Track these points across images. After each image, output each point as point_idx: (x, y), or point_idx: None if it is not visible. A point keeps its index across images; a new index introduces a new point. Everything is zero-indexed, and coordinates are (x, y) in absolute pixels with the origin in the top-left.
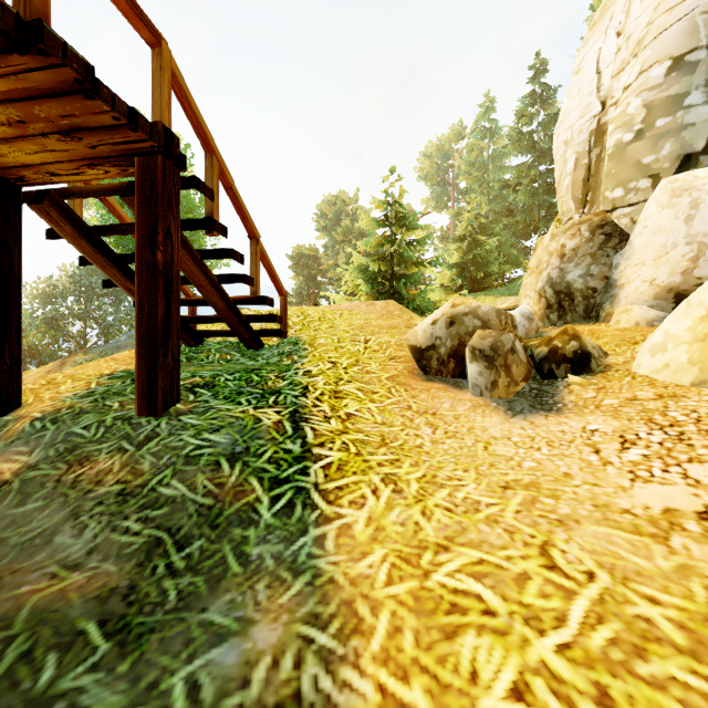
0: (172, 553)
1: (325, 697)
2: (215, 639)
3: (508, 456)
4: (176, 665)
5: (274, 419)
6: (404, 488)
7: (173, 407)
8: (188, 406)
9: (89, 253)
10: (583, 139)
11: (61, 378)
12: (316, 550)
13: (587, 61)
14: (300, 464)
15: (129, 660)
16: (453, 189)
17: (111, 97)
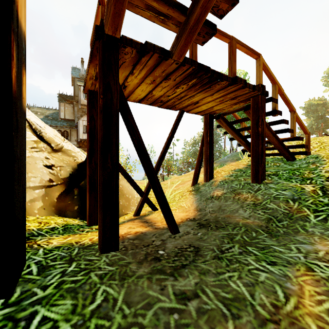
0: (276, 222)
1: None
2: (301, 243)
3: None
4: (290, 243)
5: (311, 189)
6: None
7: (263, 181)
8: (269, 181)
9: (228, 131)
10: None
11: (219, 171)
12: None
13: None
14: (328, 206)
15: (275, 239)
16: None
17: (248, 85)
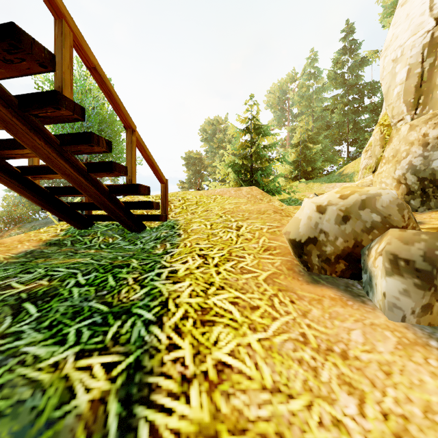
0: None
1: None
2: None
3: None
4: None
5: (95, 392)
6: None
7: None
8: None
9: None
10: (416, 52)
11: None
12: None
13: None
14: None
15: None
16: (288, 114)
17: None
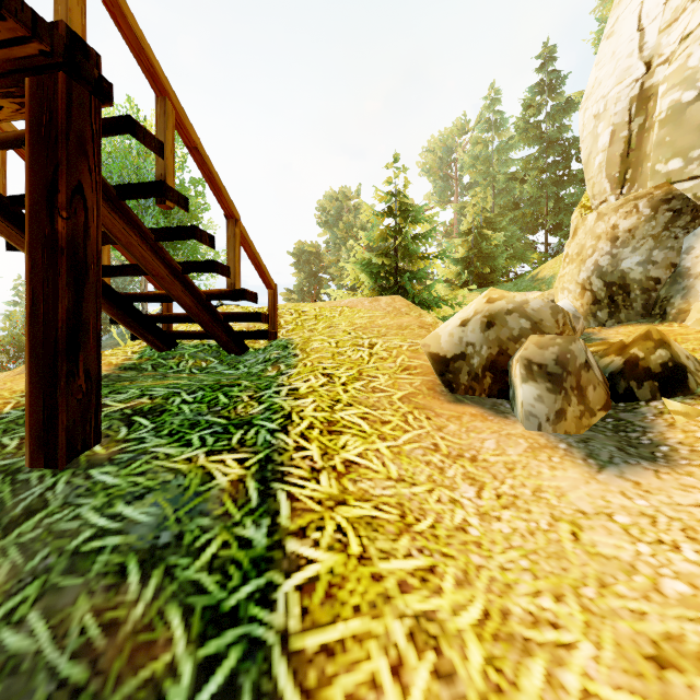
0: None
1: None
2: None
3: (624, 560)
4: None
5: (233, 476)
6: (456, 665)
7: (87, 452)
8: (111, 449)
9: (6, 233)
10: (621, 108)
11: None
12: None
13: (624, 20)
14: (261, 576)
15: None
16: (456, 184)
17: None
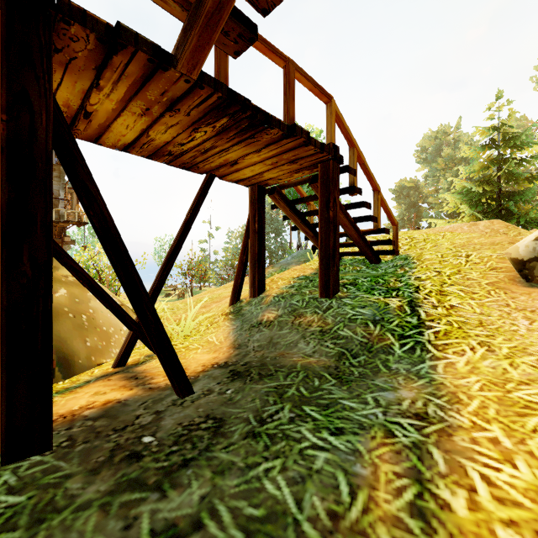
0: (350, 359)
1: (441, 417)
2: (381, 390)
3: None
4: (366, 392)
5: (397, 304)
6: (496, 350)
7: (336, 294)
8: (344, 294)
9: (289, 214)
10: None
11: (276, 279)
12: (431, 371)
13: None
14: (417, 329)
15: (346, 387)
16: None
17: (314, 142)
